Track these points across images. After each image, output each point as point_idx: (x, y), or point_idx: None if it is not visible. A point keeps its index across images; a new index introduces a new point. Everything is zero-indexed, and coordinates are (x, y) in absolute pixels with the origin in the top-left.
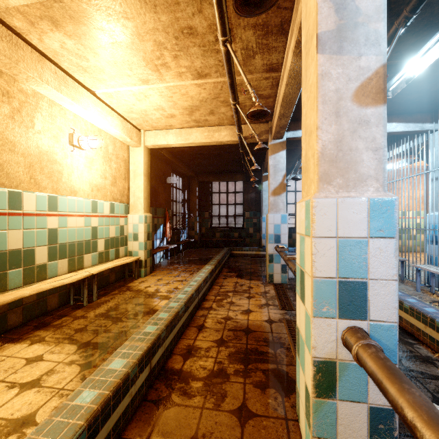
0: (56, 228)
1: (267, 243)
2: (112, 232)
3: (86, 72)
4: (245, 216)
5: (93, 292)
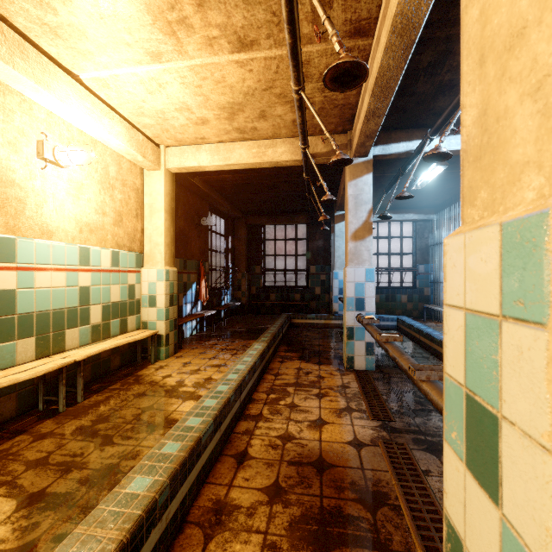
0: (13, 289)
1: (344, 310)
2: (114, 295)
3: (57, 37)
4: (310, 271)
5: (77, 389)
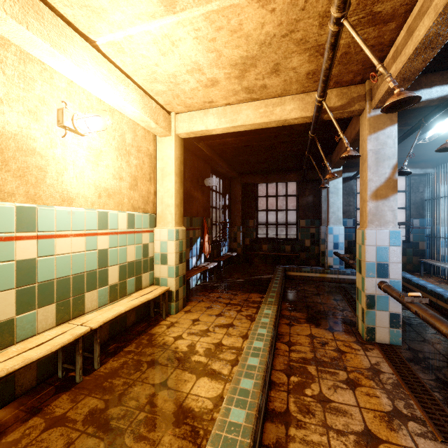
0: (33, 257)
1: (360, 275)
2: (130, 255)
3: None
4: (300, 225)
5: (94, 355)
